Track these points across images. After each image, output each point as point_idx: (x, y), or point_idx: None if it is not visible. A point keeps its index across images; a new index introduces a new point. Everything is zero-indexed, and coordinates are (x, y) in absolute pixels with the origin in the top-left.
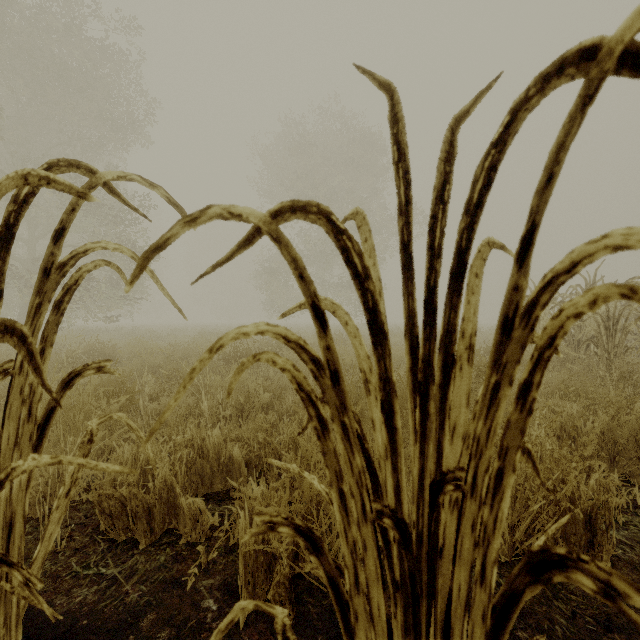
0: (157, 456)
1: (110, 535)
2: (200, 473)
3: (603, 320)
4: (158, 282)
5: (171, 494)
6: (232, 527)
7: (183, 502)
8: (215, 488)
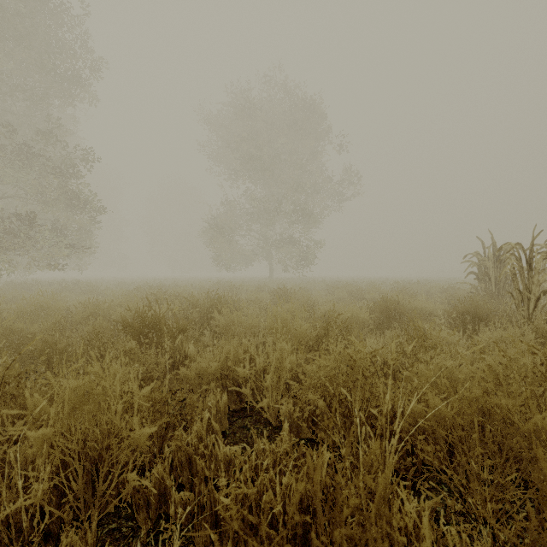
0: None
1: None
2: None
3: None
4: None
5: None
6: None
7: None
8: None
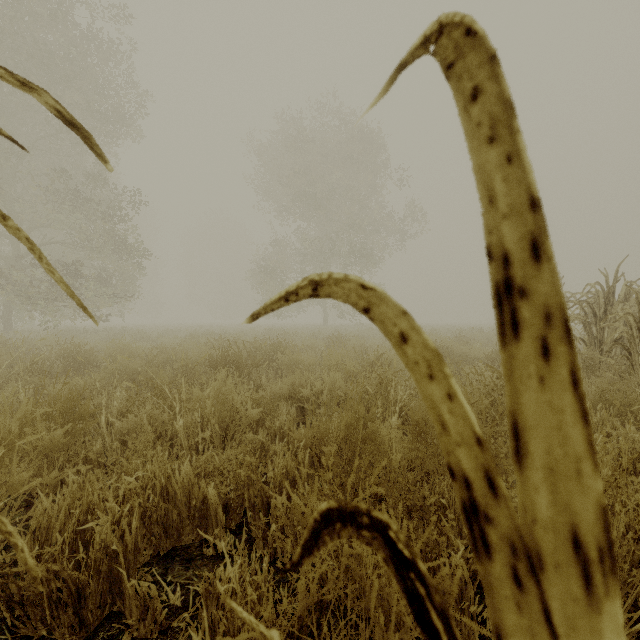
0: (100, 507)
1: (20, 631)
2: (164, 522)
3: (636, 321)
4: (42, 258)
5: (115, 564)
6: (198, 612)
7: (126, 582)
8: (184, 540)
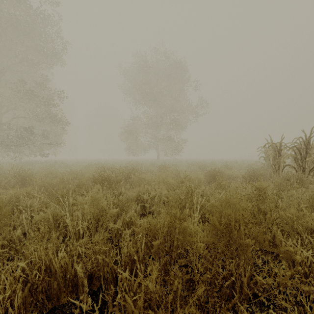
0: None
1: None
2: (47, 290)
3: None
4: None
5: None
6: None
7: None
8: (61, 301)
